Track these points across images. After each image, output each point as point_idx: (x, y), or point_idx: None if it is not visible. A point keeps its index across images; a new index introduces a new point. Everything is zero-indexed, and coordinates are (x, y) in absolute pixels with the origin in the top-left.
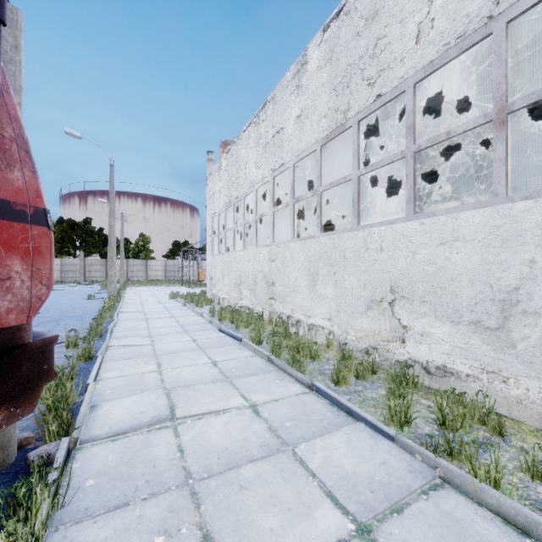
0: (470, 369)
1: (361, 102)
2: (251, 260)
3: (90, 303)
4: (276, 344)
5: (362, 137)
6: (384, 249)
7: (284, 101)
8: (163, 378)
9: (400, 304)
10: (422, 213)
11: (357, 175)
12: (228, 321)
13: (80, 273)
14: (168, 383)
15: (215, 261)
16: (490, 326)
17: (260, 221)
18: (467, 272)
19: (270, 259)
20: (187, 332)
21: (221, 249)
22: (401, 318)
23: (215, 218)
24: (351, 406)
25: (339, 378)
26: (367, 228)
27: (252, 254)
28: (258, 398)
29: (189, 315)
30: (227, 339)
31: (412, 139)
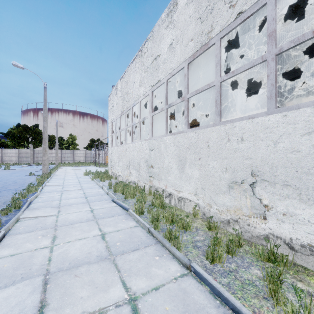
0: None
1: (223, 22)
2: (137, 150)
3: (28, 179)
4: (155, 215)
5: (212, 67)
6: (245, 139)
7: (160, 35)
8: (51, 257)
9: (261, 186)
10: (284, 107)
11: (219, 81)
12: (120, 192)
13: (31, 158)
14: (53, 263)
15: (114, 150)
16: None
17: (143, 125)
18: None
19: (150, 149)
20: (88, 202)
21: (118, 143)
22: (262, 198)
23: (114, 123)
24: (238, 305)
25: (213, 257)
26: (228, 123)
27: (137, 145)
28: (138, 285)
29: (94, 187)
30: (117, 208)
31: (274, 43)
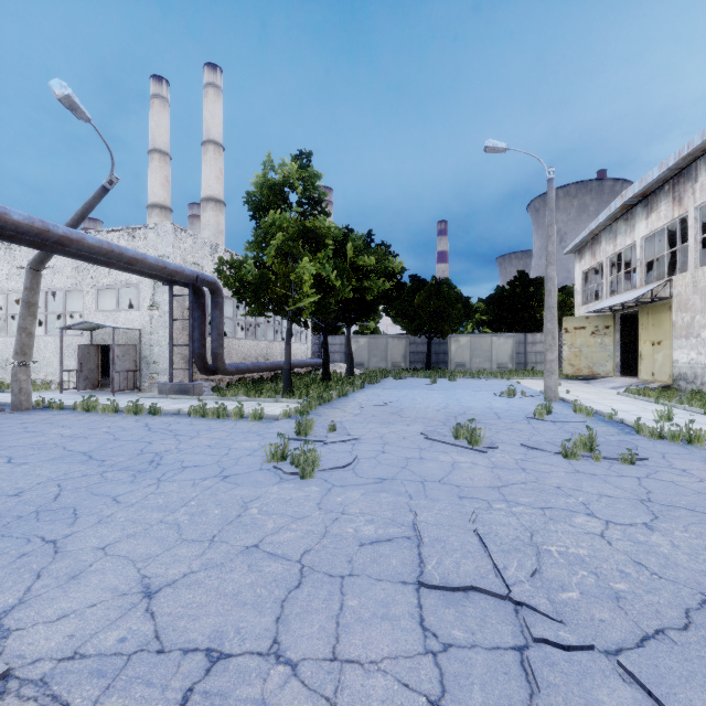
0: (1, 379)
1: None
2: None
3: None
4: None
5: None
6: None
7: None
8: None
9: None
10: None
11: None
12: None
13: None
14: None
15: None
16: (5, 367)
17: None
18: (1, 354)
19: None
20: None
21: None
22: None
23: None
24: None
25: None
26: None
27: None
28: None
29: None
30: None
31: None
